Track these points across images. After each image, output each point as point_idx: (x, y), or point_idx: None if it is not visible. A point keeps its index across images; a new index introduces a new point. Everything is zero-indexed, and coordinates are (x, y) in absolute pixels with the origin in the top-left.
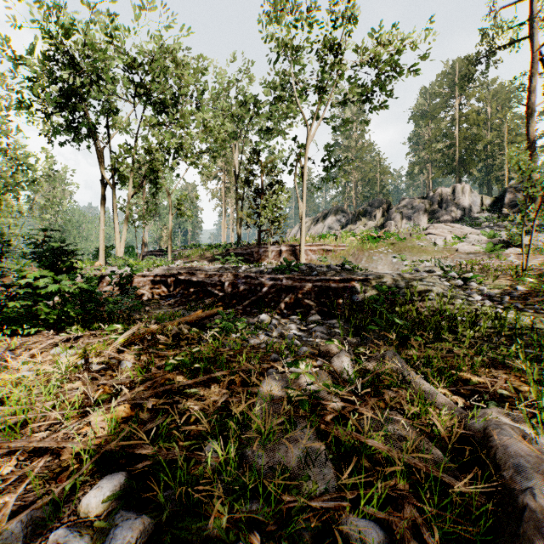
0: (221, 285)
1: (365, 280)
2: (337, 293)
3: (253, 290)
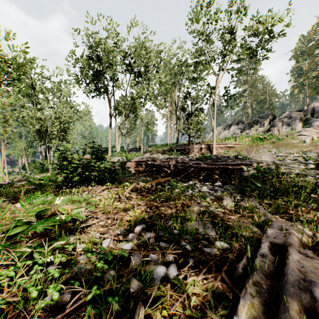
0: (169, 166)
1: (250, 164)
2: (231, 171)
3: (186, 169)
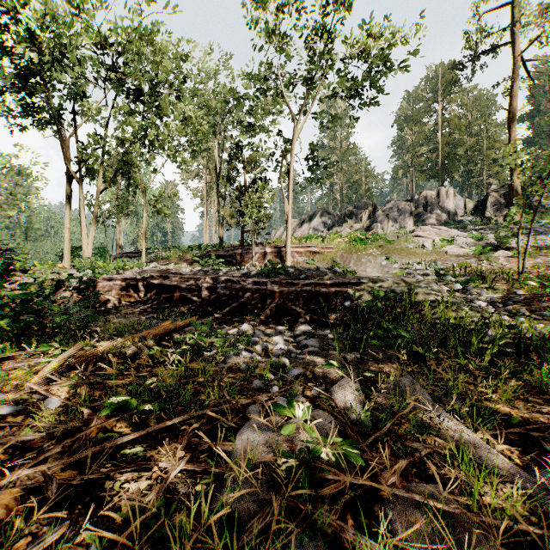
0: (198, 289)
1: (358, 284)
2: (328, 299)
3: (234, 295)
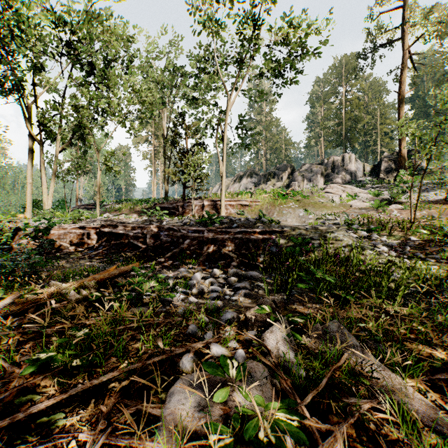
0: (144, 237)
1: (282, 231)
2: (257, 245)
3: (176, 242)
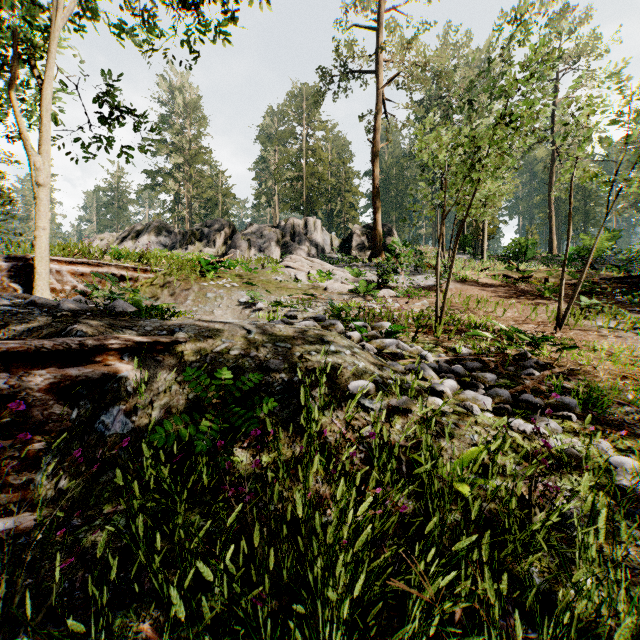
0: None
1: (164, 345)
2: None
3: None
